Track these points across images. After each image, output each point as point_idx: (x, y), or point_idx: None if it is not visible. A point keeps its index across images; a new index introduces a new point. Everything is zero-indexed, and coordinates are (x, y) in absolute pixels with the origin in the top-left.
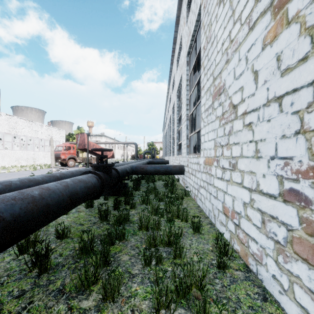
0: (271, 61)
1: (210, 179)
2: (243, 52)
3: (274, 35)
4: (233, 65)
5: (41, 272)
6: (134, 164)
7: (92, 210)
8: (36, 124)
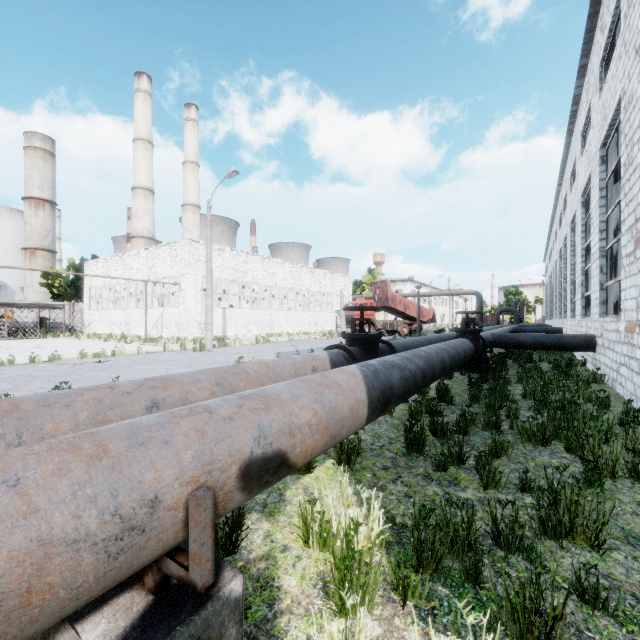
0: None
1: (632, 351)
2: None
3: None
4: None
5: (448, 403)
6: (493, 332)
7: (454, 381)
8: (318, 273)
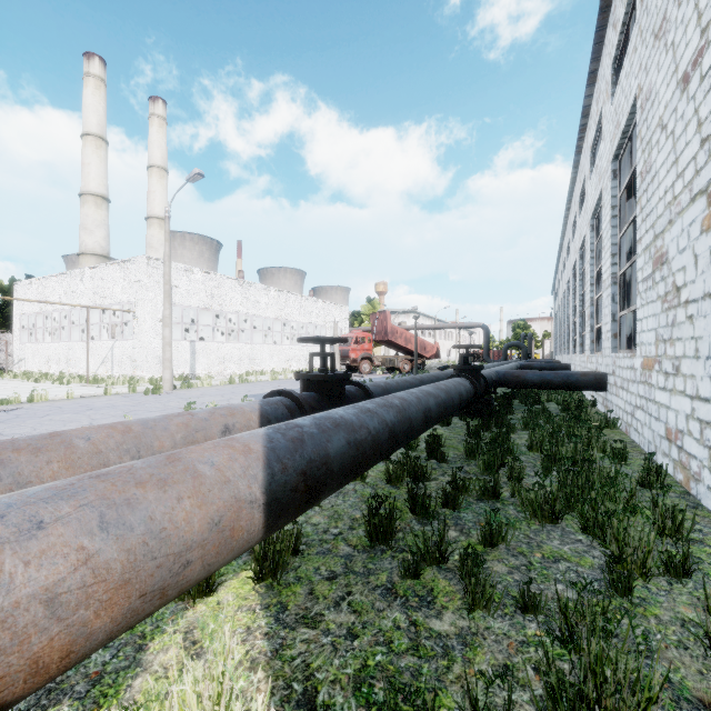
0: (706, 252)
1: (650, 392)
2: (685, 223)
3: (708, 225)
4: (676, 232)
5: (440, 461)
6: (498, 369)
7: (451, 429)
8: (310, 301)
